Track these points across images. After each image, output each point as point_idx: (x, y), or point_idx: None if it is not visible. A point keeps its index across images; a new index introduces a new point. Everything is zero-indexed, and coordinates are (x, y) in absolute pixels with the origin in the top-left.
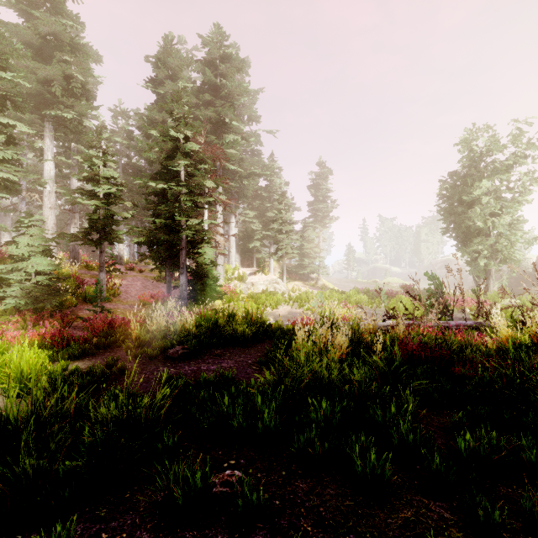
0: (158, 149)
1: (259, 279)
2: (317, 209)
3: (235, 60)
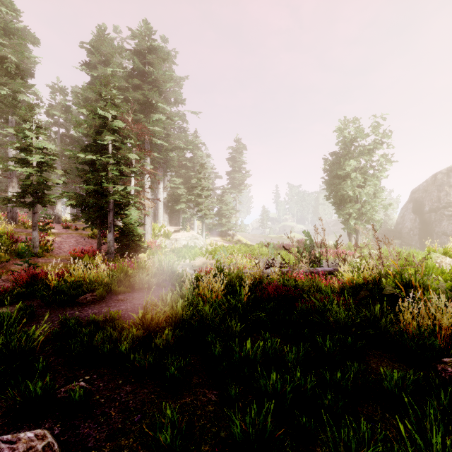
0: (86, 125)
1: (182, 236)
2: (234, 178)
3: (161, 51)
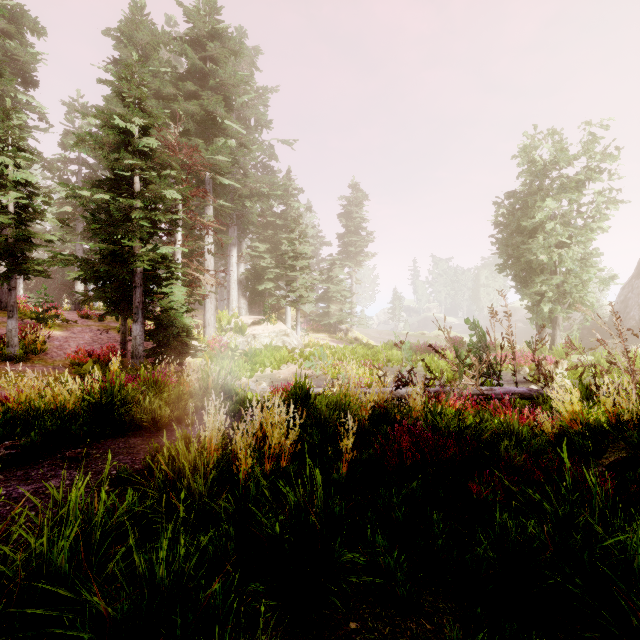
0: (92, 142)
1: (263, 330)
2: (349, 243)
3: (230, 39)
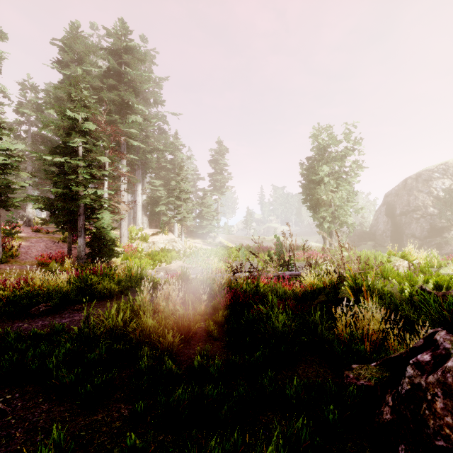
0: (54, 127)
1: (160, 239)
2: (216, 180)
3: (138, 52)
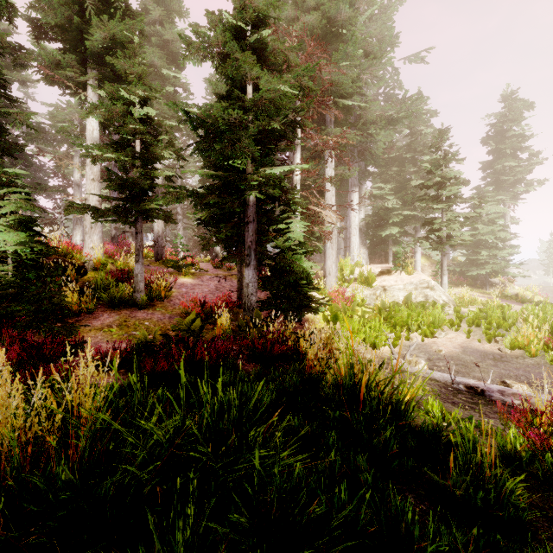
0: (198, 42)
1: (396, 281)
2: (500, 172)
3: None
